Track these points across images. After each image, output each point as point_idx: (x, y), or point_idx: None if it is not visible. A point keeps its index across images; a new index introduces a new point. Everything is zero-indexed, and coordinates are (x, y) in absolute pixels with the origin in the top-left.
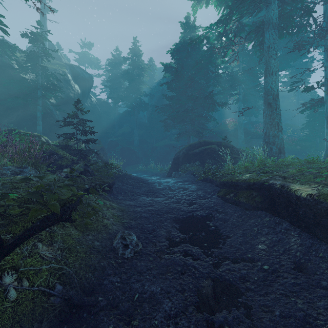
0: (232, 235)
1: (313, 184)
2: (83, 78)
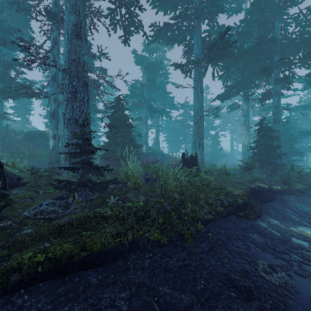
0: (295, 224)
1: (255, 182)
2: None
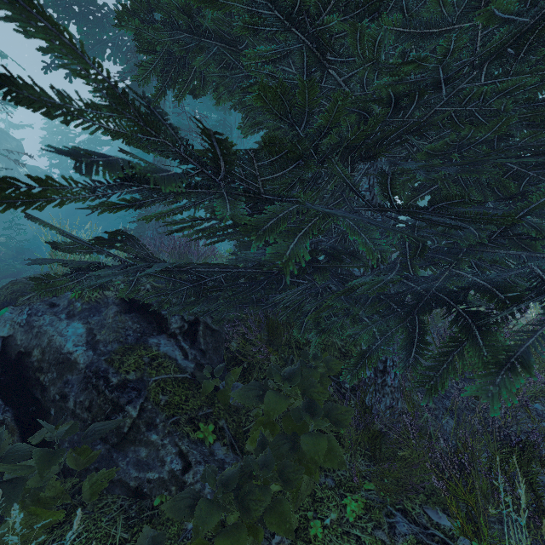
0: None
1: None
2: (7, 147)
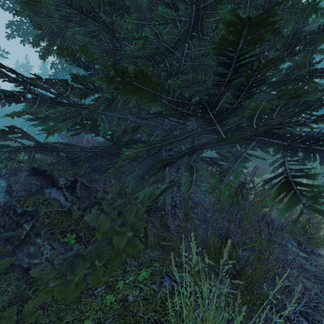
0: None
1: None
2: None
